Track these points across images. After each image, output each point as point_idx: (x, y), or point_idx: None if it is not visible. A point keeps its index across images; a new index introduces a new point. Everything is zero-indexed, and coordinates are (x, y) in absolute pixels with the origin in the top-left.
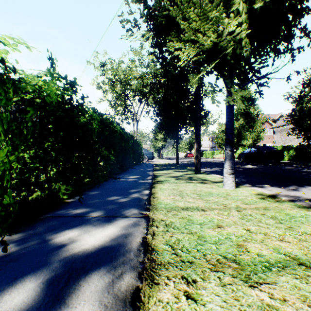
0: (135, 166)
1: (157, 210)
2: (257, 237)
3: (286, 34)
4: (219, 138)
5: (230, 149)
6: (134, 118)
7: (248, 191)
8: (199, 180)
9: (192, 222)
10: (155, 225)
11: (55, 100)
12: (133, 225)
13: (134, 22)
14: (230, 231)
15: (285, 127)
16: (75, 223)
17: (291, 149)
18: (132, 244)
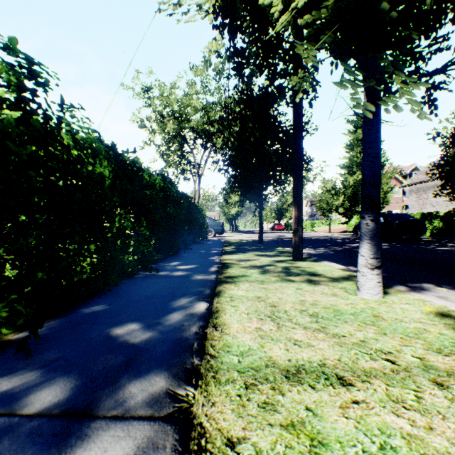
0: (194, 245)
1: (217, 382)
2: None
3: None
4: (324, 202)
5: (373, 218)
6: (195, 172)
7: (413, 304)
8: (304, 275)
9: None
10: None
11: None
12: None
13: None
14: None
15: (424, 184)
16: None
17: (436, 218)
18: None
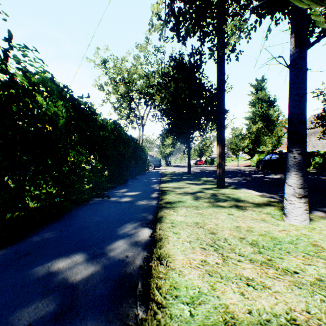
0: (138, 176)
1: None
2: None
3: None
4: (233, 144)
5: (300, 152)
6: (140, 123)
7: None
8: (230, 201)
9: None
10: None
11: None
12: None
13: None
14: None
15: (307, 131)
16: None
17: (318, 156)
18: None
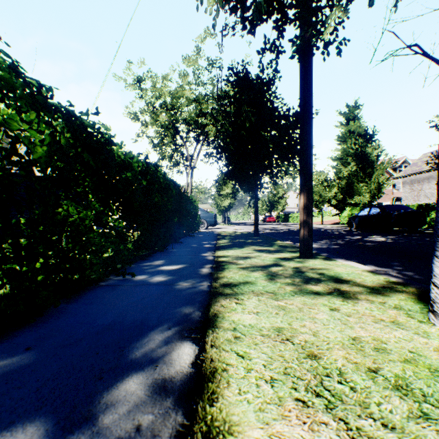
0: (185, 238)
1: None
2: None
3: None
4: (316, 194)
5: None
6: (188, 165)
7: None
8: (327, 281)
9: None
10: None
11: None
12: None
13: None
14: None
15: (418, 175)
16: None
17: (434, 210)
18: None
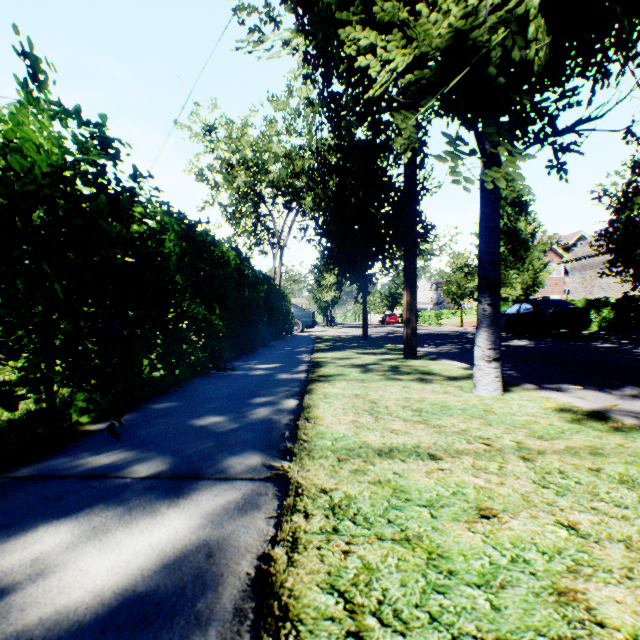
0: (275, 342)
1: (311, 457)
2: (608, 558)
3: (635, 14)
4: (453, 284)
5: (491, 302)
6: (275, 243)
7: (534, 401)
8: (415, 374)
9: (405, 497)
10: (302, 510)
11: (40, 167)
12: (240, 509)
13: (267, 11)
14: (521, 532)
15: (591, 259)
16: (76, 502)
17: (606, 306)
18: (223, 587)
